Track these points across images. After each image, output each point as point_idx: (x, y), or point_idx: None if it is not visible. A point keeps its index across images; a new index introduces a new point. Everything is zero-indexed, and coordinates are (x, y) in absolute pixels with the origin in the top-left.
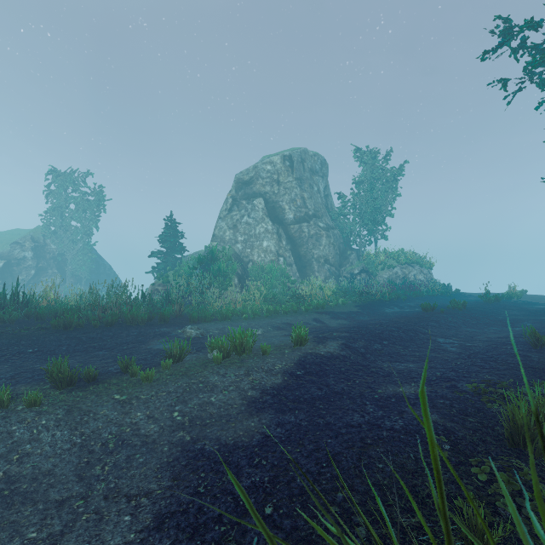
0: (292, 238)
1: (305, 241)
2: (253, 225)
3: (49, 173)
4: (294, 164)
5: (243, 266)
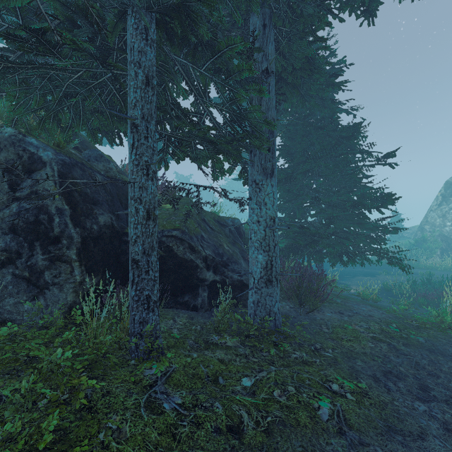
0: None
1: None
2: None
3: None
4: None
5: (447, 243)
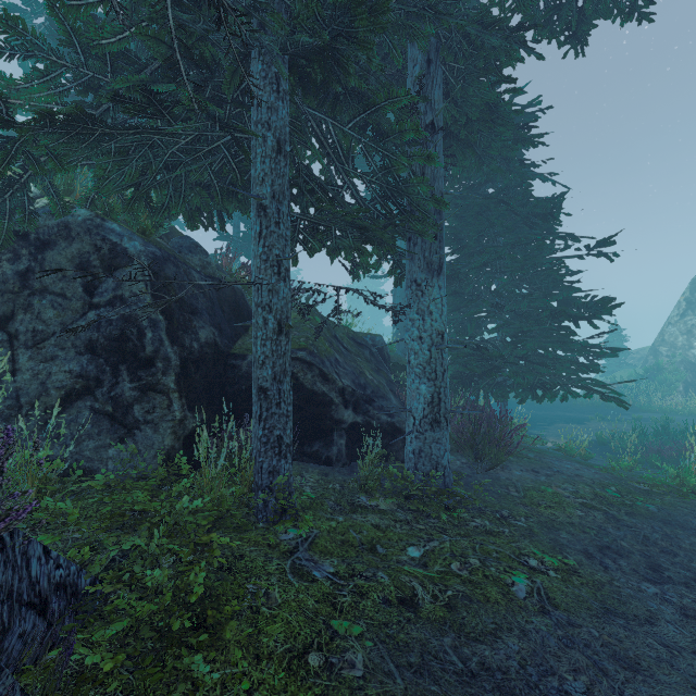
0: None
1: None
2: None
3: None
4: None
5: (695, 373)
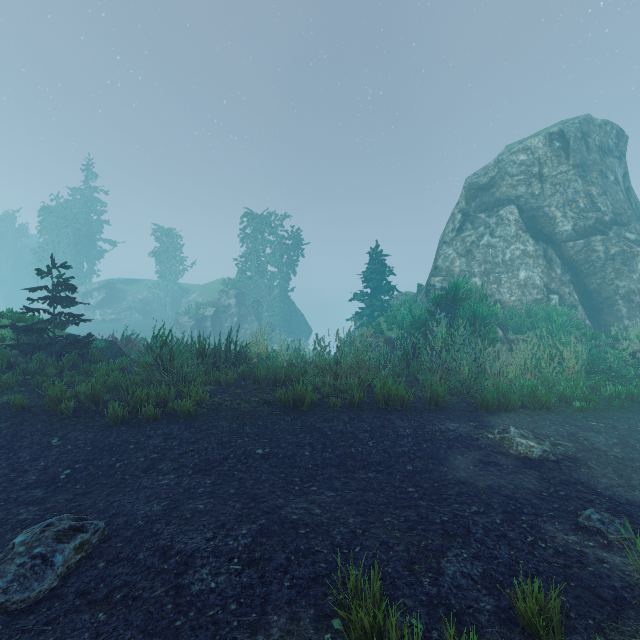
0: (571, 262)
1: (598, 266)
2: (499, 247)
3: (248, 218)
4: (569, 144)
5: None
